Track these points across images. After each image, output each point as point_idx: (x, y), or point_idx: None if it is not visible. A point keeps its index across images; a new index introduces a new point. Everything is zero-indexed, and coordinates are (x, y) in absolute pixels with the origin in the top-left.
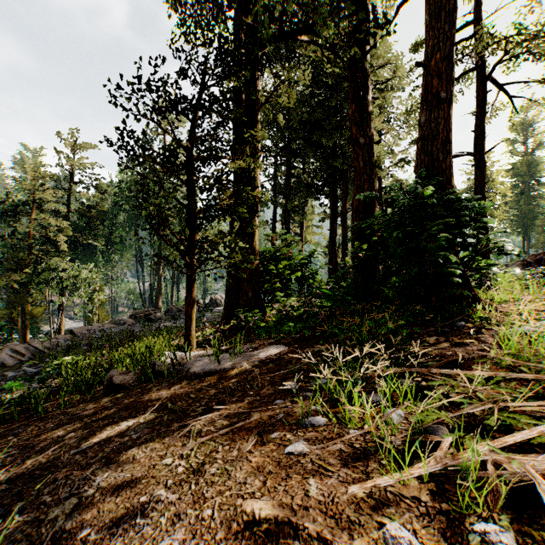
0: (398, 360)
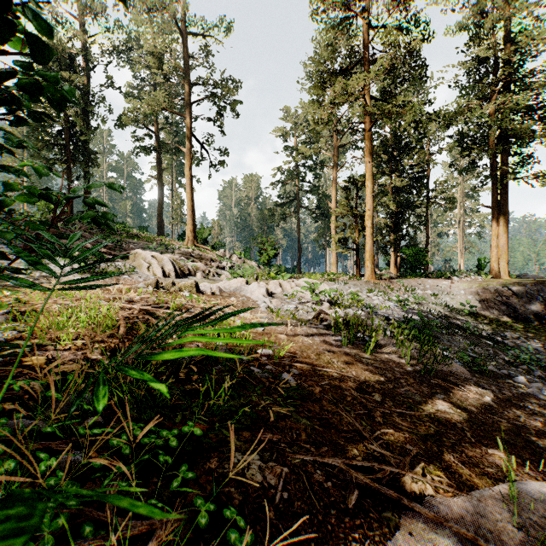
0: (166, 362)
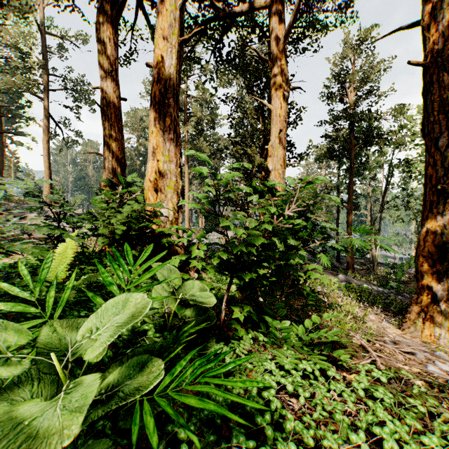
0: None
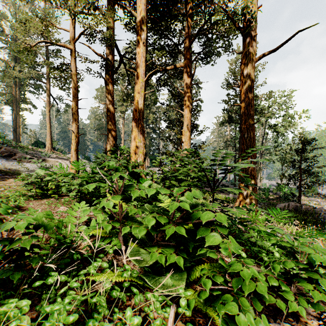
0: None
